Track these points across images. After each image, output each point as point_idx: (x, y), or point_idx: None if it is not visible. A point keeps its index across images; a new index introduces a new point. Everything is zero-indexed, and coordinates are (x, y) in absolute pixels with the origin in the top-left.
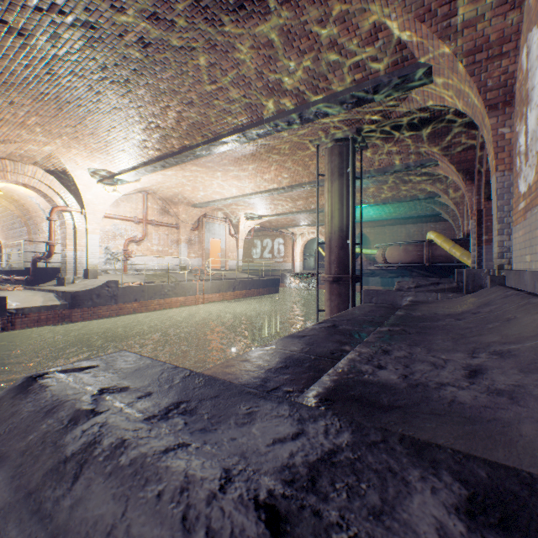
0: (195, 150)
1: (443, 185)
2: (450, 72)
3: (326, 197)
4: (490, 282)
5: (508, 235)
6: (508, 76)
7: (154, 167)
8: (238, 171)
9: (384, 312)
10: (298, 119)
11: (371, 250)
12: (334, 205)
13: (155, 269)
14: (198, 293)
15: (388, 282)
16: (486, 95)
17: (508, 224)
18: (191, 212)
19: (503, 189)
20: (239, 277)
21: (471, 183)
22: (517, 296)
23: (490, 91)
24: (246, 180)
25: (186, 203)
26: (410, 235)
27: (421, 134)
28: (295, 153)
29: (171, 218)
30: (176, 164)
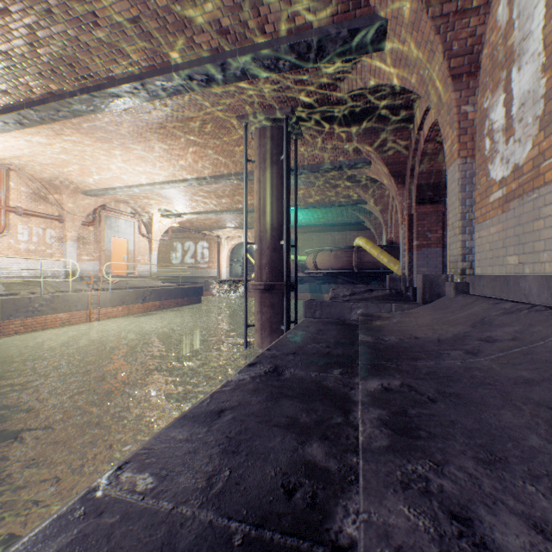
0: (69, 100)
1: (371, 191)
2: (410, 31)
3: (256, 187)
4: (453, 290)
5: (470, 234)
6: (475, 41)
7: (3, 122)
8: (144, 148)
9: (337, 332)
10: (220, 73)
11: (301, 257)
12: (265, 198)
13: (23, 275)
14: (91, 307)
15: (316, 288)
16: (450, 61)
17: (470, 221)
18: (82, 201)
19: (465, 179)
20: (151, 286)
21: (402, 187)
22: (539, 312)
23: (455, 57)
24: (157, 163)
25: (73, 188)
26: (336, 243)
27: (359, 126)
28: (219, 132)
29: (50, 206)
30: (42, 121)
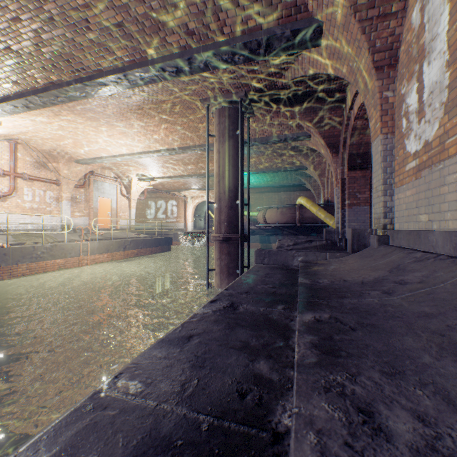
0: (66, 88)
1: (310, 159)
2: (341, 31)
3: (216, 157)
4: (376, 242)
5: (390, 196)
6: (394, 39)
7: (13, 106)
8: (125, 125)
9: (281, 276)
10: (187, 66)
11: (253, 213)
12: (224, 166)
13: (28, 228)
14: (82, 254)
15: (266, 239)
16: (374, 56)
17: (390, 186)
18: (75, 168)
19: (386, 151)
20: (131, 237)
21: (336, 156)
22: (442, 260)
23: (378, 52)
24: (135, 137)
25: (68, 158)
26: (282, 201)
27: (300, 107)
28: (186, 112)
29: (49, 173)
30: (44, 105)
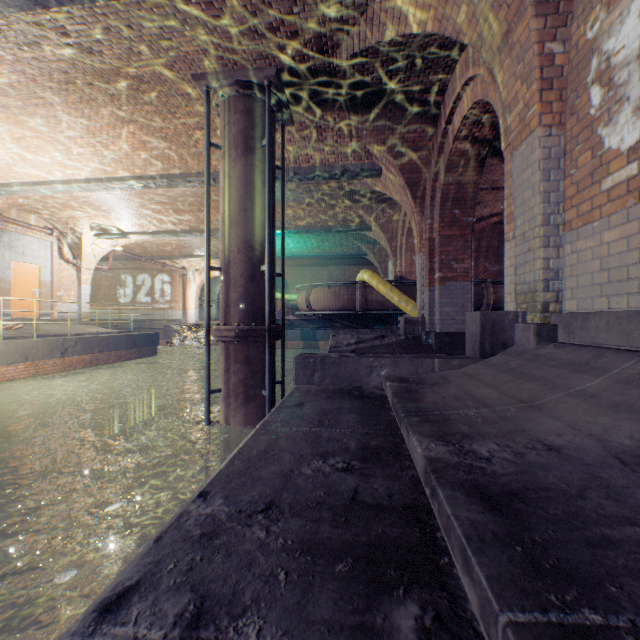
0: None
1: (377, 213)
2: None
3: (225, 186)
4: (534, 337)
5: (556, 248)
6: None
7: None
8: (47, 119)
9: (357, 418)
10: None
11: (291, 295)
12: (238, 201)
13: None
14: None
15: (310, 334)
16: None
17: (556, 228)
18: None
19: (549, 161)
20: (79, 333)
21: (421, 203)
22: None
23: None
24: (73, 147)
25: None
26: (333, 279)
27: (369, 114)
28: (167, 101)
29: None
30: None
